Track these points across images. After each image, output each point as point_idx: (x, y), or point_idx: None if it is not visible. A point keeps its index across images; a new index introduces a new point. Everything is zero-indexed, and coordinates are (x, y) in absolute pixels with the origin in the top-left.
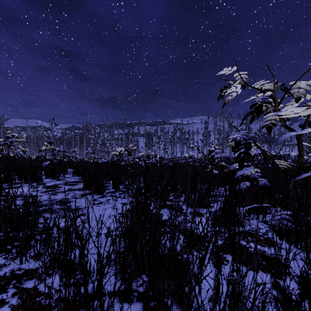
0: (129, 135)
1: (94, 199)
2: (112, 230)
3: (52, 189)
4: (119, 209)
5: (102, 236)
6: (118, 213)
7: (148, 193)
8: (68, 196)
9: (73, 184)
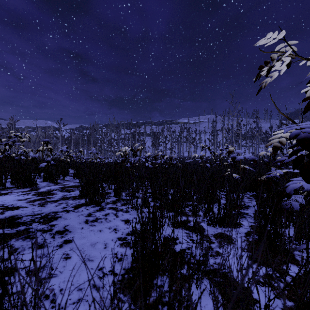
0: (136, 134)
1: (88, 214)
2: (105, 274)
3: (43, 197)
4: (119, 231)
5: (87, 290)
6: (118, 237)
7: (157, 203)
8: (58, 208)
9: (70, 190)
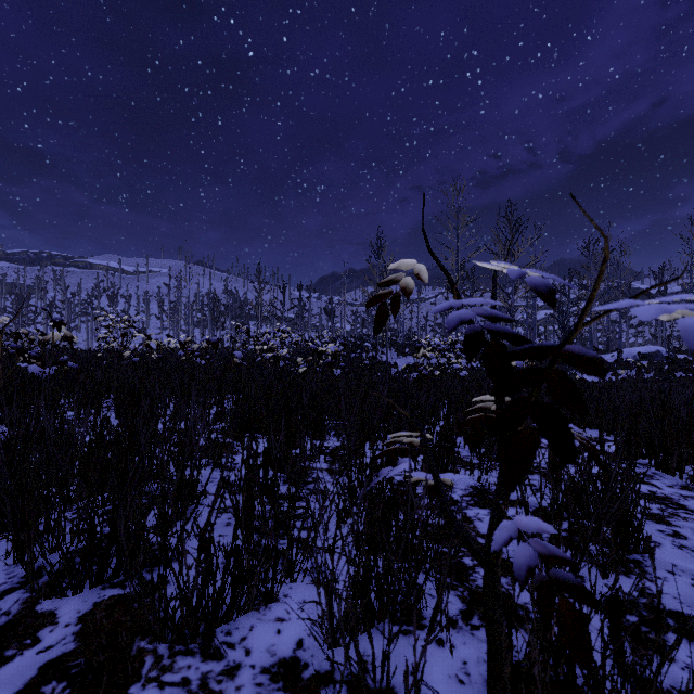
0: None
1: None
2: None
3: None
4: None
5: None
6: None
7: None
8: None
9: None
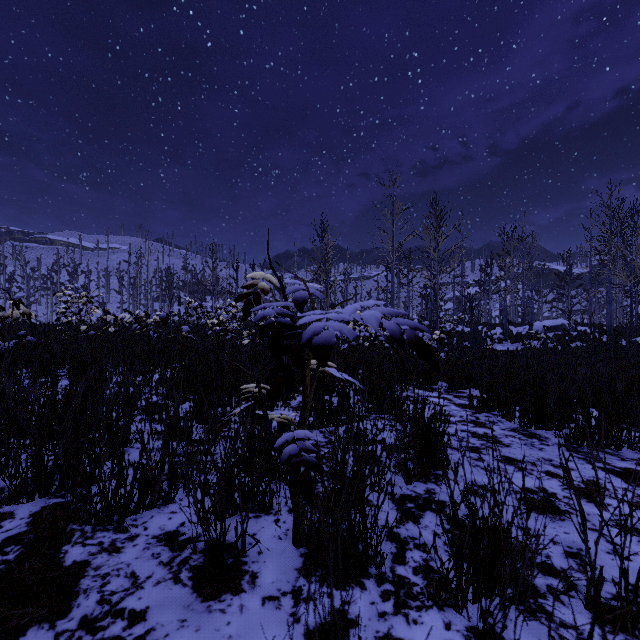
0: None
1: None
2: None
3: None
4: None
5: None
6: None
7: None
8: None
9: None
